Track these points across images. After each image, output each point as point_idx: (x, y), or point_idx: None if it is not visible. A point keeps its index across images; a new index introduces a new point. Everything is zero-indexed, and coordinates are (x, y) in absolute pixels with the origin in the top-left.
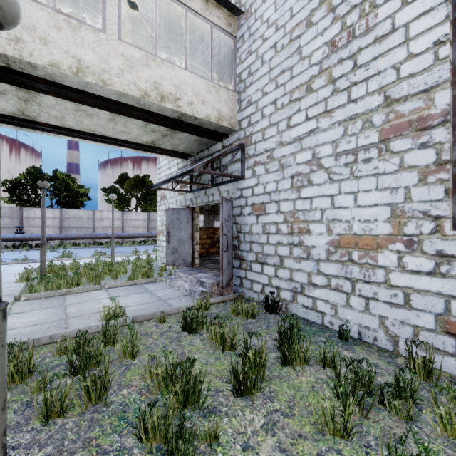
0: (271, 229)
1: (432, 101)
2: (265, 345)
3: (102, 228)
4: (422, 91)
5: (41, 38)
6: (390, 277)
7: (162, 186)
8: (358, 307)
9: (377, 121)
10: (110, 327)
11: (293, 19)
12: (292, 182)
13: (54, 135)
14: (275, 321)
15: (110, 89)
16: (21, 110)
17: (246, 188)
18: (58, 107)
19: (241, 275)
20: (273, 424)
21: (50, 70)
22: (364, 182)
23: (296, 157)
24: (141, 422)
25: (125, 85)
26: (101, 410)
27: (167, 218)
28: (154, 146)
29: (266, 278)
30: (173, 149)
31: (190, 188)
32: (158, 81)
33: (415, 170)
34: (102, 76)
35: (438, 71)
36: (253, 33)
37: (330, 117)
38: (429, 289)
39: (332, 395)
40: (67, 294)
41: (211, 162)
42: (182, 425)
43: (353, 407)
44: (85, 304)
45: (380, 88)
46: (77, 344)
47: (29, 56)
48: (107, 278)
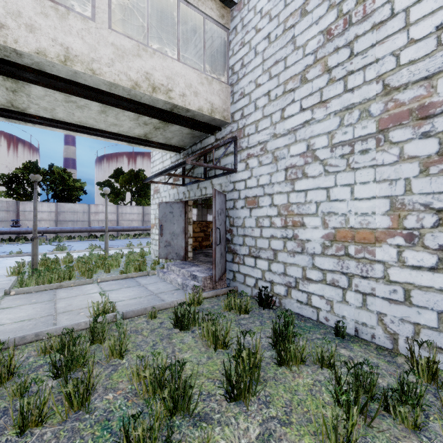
0: (264, 222)
1: (434, 88)
2: (259, 345)
3: (97, 221)
4: (424, 78)
5: (27, 24)
6: (388, 272)
7: (156, 180)
8: (355, 303)
9: (376, 110)
10: (98, 324)
11: (287, 8)
12: (286, 174)
13: (45, 128)
14: (269, 317)
15: (100, 79)
16: (10, 101)
17: (239, 181)
18: (47, 99)
19: (234, 269)
20: (270, 434)
21: (37, 58)
22: (361, 174)
23: (290, 149)
24: (123, 437)
25: (115, 75)
26: (83, 418)
27: (160, 211)
28: (146, 139)
29: (260, 273)
30: (166, 143)
31: (183, 181)
32: (149, 72)
33: (415, 161)
34: (91, 65)
35: (441, 57)
36: (246, 25)
37: (326, 107)
38: (432, 285)
39: (331, 400)
40: (58, 288)
41: (204, 155)
42: (168, 441)
43: (357, 418)
44: (75, 299)
45: (379, 76)
46: (62, 343)
47: (14, 43)
48: (100, 272)
